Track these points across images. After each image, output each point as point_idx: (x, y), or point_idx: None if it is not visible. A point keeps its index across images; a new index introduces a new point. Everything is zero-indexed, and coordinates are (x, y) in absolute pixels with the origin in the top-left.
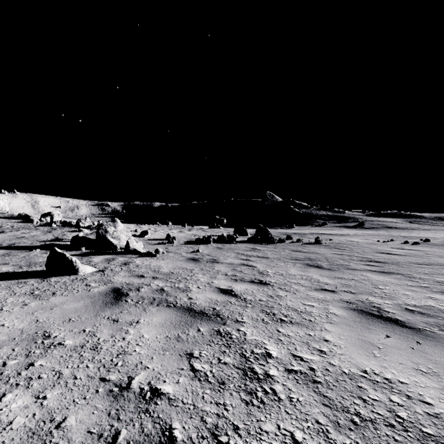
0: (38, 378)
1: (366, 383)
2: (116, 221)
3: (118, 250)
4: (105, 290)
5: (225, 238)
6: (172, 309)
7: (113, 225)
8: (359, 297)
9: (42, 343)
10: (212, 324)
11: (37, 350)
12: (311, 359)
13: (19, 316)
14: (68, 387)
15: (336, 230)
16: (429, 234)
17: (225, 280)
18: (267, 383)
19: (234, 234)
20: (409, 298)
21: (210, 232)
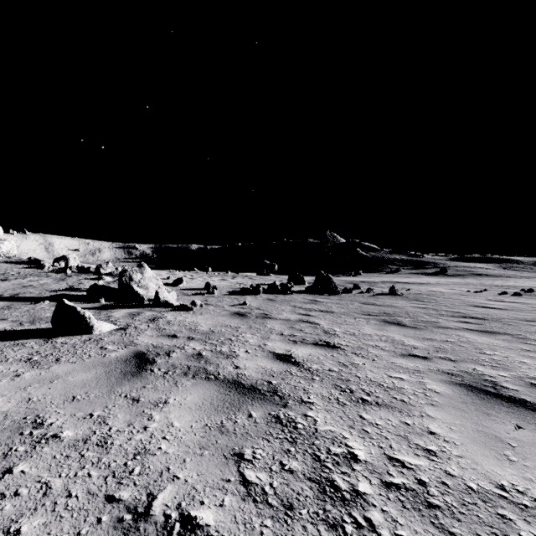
0: (14, 495)
1: (510, 508)
2: (143, 266)
3: (145, 302)
4: (125, 355)
5: (277, 288)
6: (213, 382)
7: (139, 271)
8: (462, 367)
9: (30, 435)
10: (268, 406)
11: (20, 447)
12: (417, 464)
13: (5, 393)
14: (56, 512)
15: (413, 278)
16: (529, 282)
17: (281, 342)
18: (358, 508)
19: (289, 282)
20: (531, 368)
21: (259, 280)
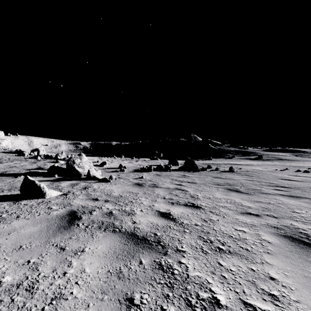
0: None
1: None
2: (81, 155)
3: (82, 176)
4: (63, 213)
5: (162, 168)
6: (117, 234)
7: (79, 157)
8: (282, 222)
9: None
10: (154, 254)
11: None
12: (266, 309)
13: None
14: None
15: (242, 161)
16: None
17: (164, 203)
18: None
19: (169, 164)
20: None
21: (151, 163)
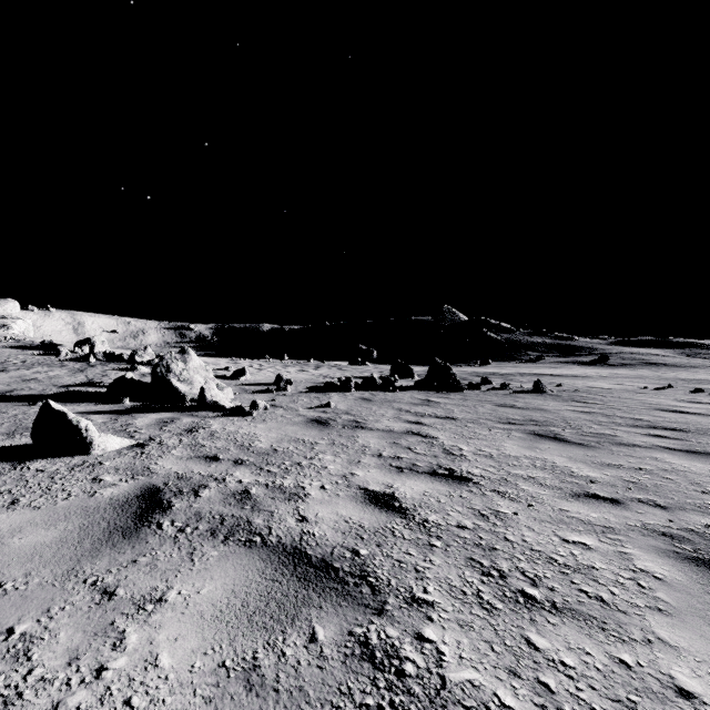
0: None
1: None
2: (187, 352)
3: (187, 402)
4: (127, 493)
5: (375, 383)
6: (256, 552)
7: (182, 358)
8: (683, 521)
9: None
10: (349, 611)
11: None
12: None
13: None
14: None
15: (562, 369)
16: None
17: (379, 469)
18: None
19: (391, 374)
20: None
21: (351, 372)
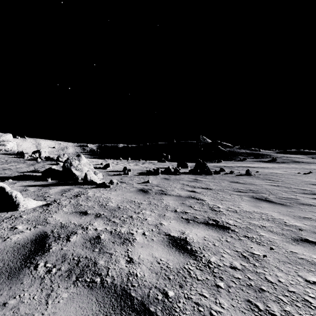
0: None
1: None
2: (80, 156)
3: (79, 180)
4: (26, 238)
5: (170, 170)
6: (94, 293)
7: (77, 159)
8: None
9: None
10: None
11: None
12: None
13: None
14: None
15: (255, 164)
16: None
17: (176, 220)
18: None
19: (178, 166)
20: None
21: (158, 165)
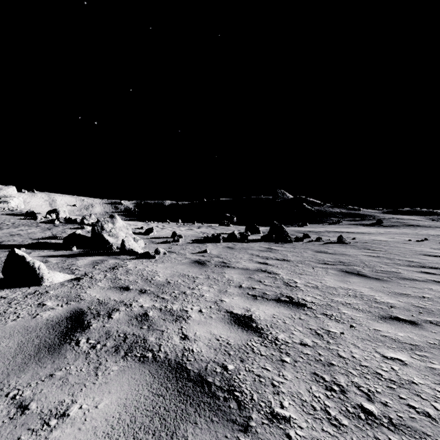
0: None
1: None
2: (114, 217)
3: (113, 249)
4: (60, 315)
5: (236, 237)
6: (147, 367)
7: (111, 221)
8: None
9: None
10: (220, 427)
11: None
12: None
13: None
14: None
15: (353, 228)
16: None
17: (240, 297)
18: None
19: (246, 231)
20: None
21: (220, 230)
